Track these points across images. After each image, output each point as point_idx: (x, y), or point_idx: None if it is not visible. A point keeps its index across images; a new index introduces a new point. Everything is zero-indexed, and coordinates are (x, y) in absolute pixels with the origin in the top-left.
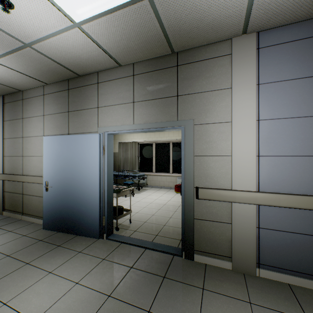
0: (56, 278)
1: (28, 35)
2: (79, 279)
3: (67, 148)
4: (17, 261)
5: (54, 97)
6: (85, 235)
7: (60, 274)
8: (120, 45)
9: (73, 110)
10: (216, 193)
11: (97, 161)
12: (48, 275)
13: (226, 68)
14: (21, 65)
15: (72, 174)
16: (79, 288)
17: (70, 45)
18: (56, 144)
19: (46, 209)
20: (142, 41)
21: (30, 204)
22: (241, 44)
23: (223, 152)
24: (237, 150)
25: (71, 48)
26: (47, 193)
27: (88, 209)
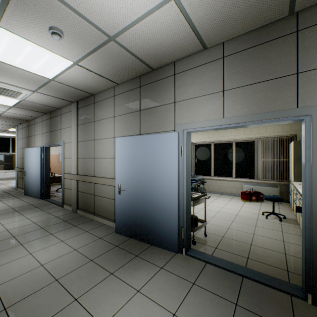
0: (148, 301)
1: (115, 25)
2: (175, 310)
3: (140, 149)
4: (101, 268)
5: (124, 97)
6: (161, 247)
7: (150, 296)
8: (217, 17)
9: (145, 109)
10: None
11: (175, 164)
12: (137, 294)
13: None
14: (99, 65)
15: (146, 178)
16: None
17: (155, 30)
18: (129, 145)
19: (118, 213)
20: (251, 4)
21: (101, 205)
22: None
23: None
24: None
25: (156, 33)
26: (119, 196)
27: (164, 218)
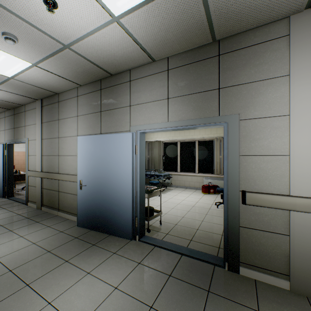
0: (95, 280)
1: (67, 36)
2: (118, 284)
3: (100, 147)
4: (57, 258)
5: (87, 98)
6: (117, 236)
7: (98, 276)
8: (156, 38)
9: (105, 110)
10: (269, 199)
11: (130, 161)
12: (86, 276)
13: (282, 52)
14: (59, 68)
15: (105, 174)
16: (119, 294)
17: (106, 43)
18: (90, 143)
19: (80, 207)
20: (181, 31)
21: (65, 201)
22: (303, 22)
23: (277, 151)
24: (298, 149)
25: (107, 45)
26: (81, 191)
27: (120, 209)
